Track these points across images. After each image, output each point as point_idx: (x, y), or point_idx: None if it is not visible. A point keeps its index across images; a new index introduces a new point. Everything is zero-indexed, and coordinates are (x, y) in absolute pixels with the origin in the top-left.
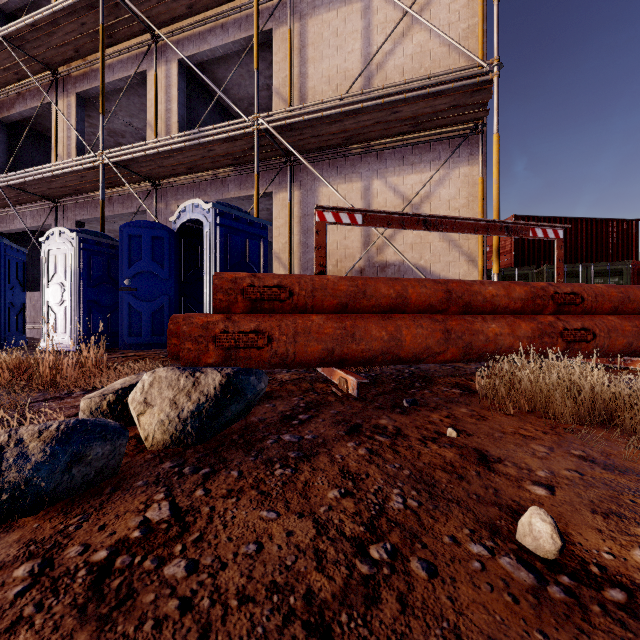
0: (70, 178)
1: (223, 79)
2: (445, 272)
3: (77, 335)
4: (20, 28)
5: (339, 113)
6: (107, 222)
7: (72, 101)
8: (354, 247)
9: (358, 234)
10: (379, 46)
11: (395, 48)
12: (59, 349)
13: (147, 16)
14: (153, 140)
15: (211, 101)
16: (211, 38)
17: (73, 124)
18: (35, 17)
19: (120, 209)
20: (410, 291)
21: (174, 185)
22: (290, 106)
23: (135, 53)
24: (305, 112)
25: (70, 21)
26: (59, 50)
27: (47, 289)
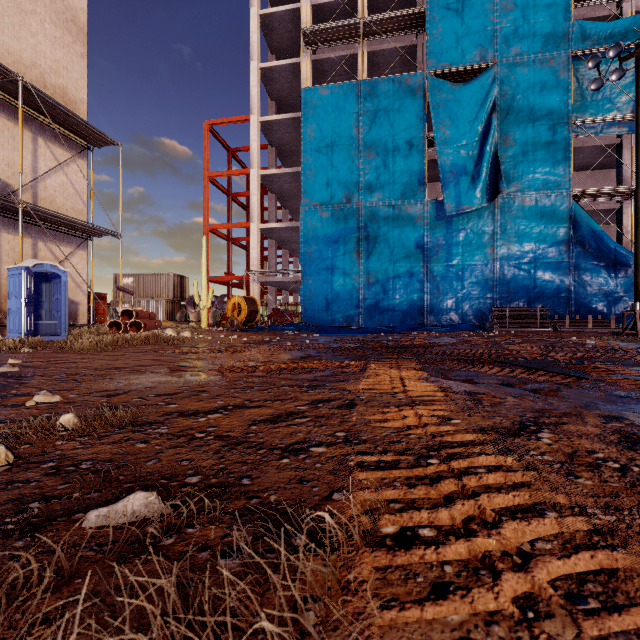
0: None
1: None
2: (75, 298)
3: None
4: None
5: (60, 218)
6: None
7: None
8: None
9: None
10: (47, 171)
11: (51, 175)
12: None
13: None
14: None
15: None
16: None
17: None
18: None
19: None
20: (143, 314)
21: None
22: None
23: None
24: (52, 214)
25: None
26: None
27: None
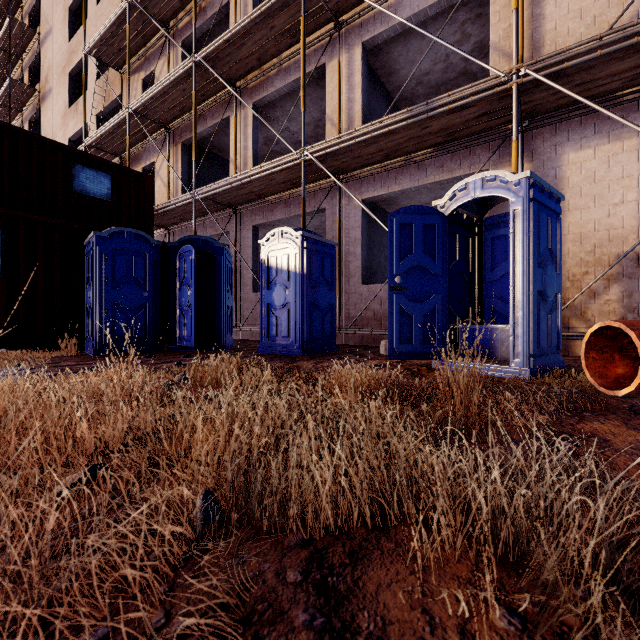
0: (259, 183)
1: (397, 58)
2: None
3: (301, 339)
4: (216, 47)
5: None
6: (269, 227)
7: (248, 112)
8: (625, 226)
9: (632, 208)
10: None
11: None
12: (281, 353)
13: (337, 1)
14: (365, 125)
15: (378, 87)
16: (403, 8)
17: (249, 133)
18: (233, 31)
19: (297, 210)
20: None
21: (361, 177)
22: (522, 59)
23: (313, 49)
24: (601, 44)
25: (260, 28)
26: (243, 62)
27: (267, 291)
